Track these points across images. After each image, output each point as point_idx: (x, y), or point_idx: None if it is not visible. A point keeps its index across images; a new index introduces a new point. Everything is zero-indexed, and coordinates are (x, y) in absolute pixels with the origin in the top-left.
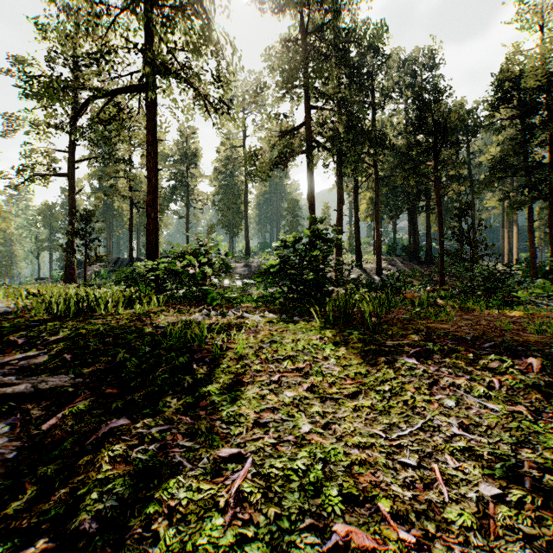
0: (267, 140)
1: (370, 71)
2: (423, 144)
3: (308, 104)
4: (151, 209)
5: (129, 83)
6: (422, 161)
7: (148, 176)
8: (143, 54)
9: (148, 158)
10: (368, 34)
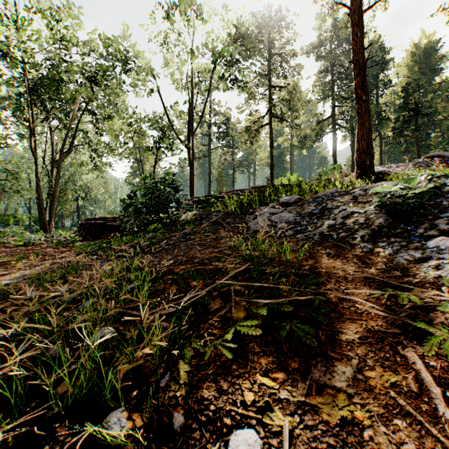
0: (309, 128)
1: (375, 72)
2: (403, 119)
3: (332, 107)
4: (272, 166)
5: (258, 120)
6: (407, 127)
7: (270, 154)
8: (269, 113)
9: (270, 148)
10: (372, 55)
